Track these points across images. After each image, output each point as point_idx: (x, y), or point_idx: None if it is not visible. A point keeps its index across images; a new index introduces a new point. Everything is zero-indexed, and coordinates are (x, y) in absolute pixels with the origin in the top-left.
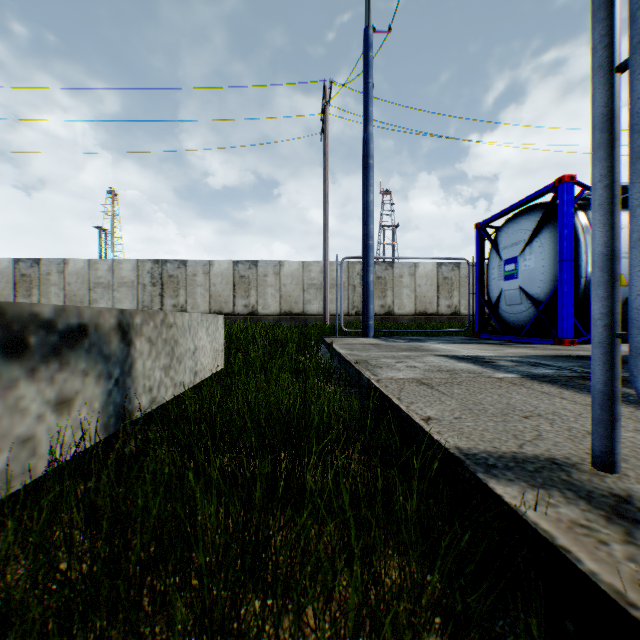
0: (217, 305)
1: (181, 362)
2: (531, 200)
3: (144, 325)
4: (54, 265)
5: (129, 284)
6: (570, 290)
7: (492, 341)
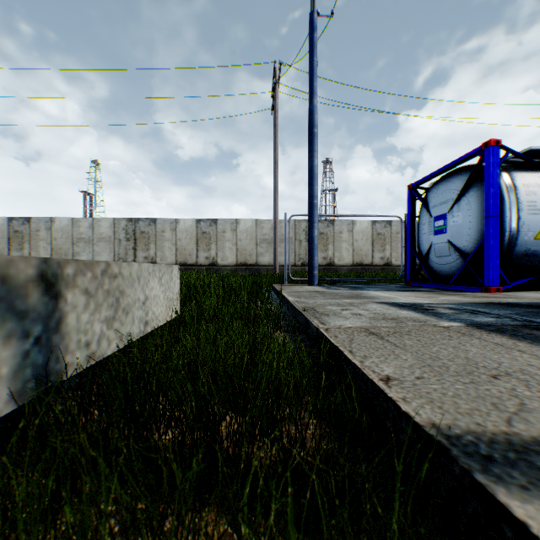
0: (182, 257)
1: (128, 313)
2: (459, 163)
3: (79, 276)
4: (42, 223)
5: (107, 239)
6: (495, 243)
7: (424, 289)
